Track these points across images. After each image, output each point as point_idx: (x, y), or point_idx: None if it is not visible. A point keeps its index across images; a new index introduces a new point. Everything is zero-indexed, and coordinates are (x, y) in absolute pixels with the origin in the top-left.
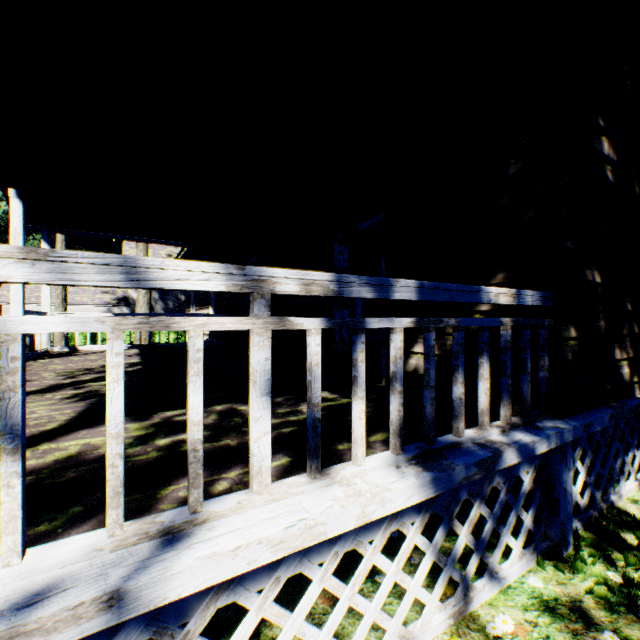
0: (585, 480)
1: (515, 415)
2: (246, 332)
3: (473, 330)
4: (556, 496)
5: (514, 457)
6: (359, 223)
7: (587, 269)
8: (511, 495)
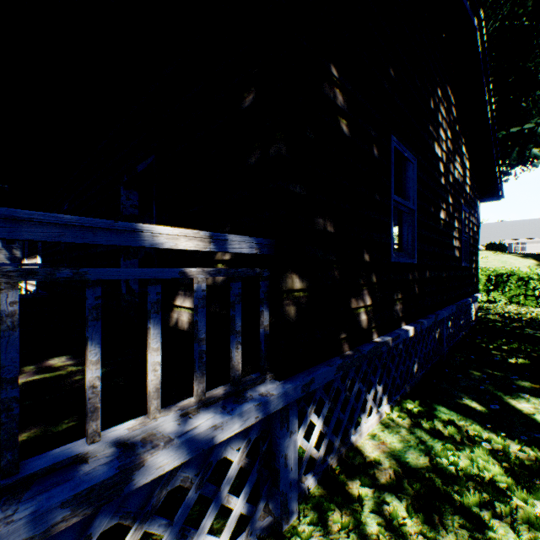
0: (323, 431)
1: (247, 375)
2: (62, 283)
3: (218, 281)
4: (277, 466)
5: (172, 460)
6: (138, 165)
7: (318, 218)
8: (211, 486)
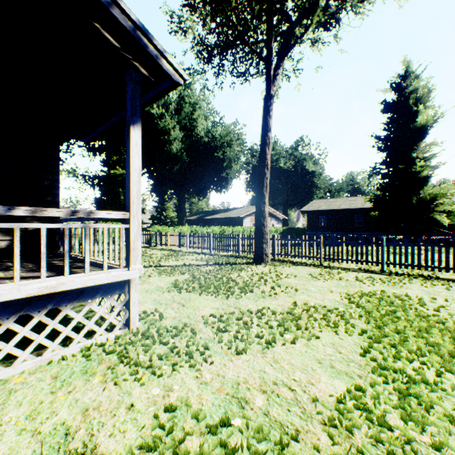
0: None
1: (48, 253)
2: None
3: (31, 229)
4: None
5: None
6: None
7: None
8: None
